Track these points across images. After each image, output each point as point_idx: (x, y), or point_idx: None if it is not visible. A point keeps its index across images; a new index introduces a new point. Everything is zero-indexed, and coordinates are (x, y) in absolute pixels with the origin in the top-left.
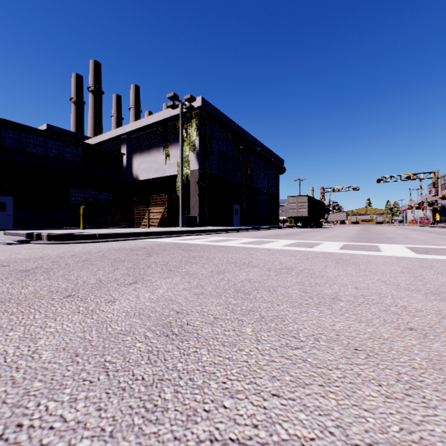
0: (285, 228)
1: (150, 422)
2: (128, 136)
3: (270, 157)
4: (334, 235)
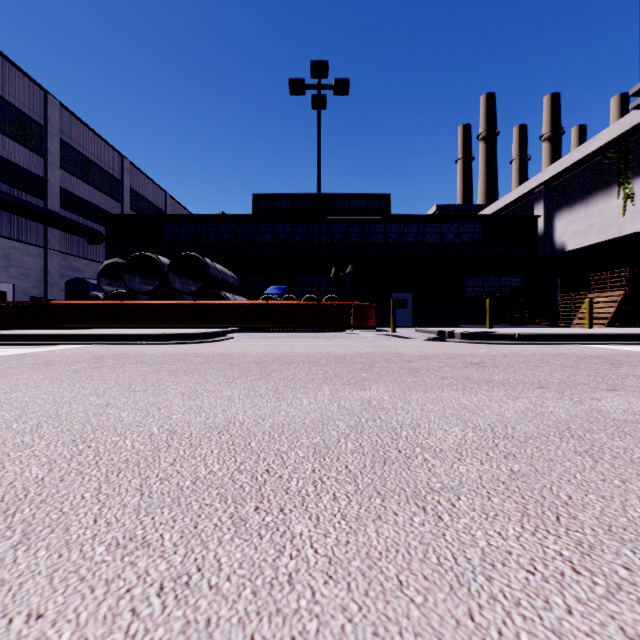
0: None
1: None
2: (545, 186)
3: None
4: None
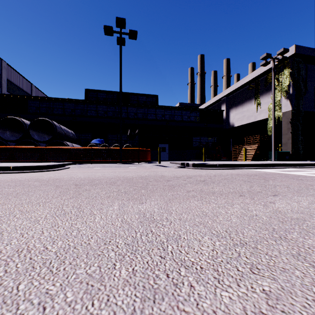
0: None
1: None
2: (226, 97)
3: None
4: None
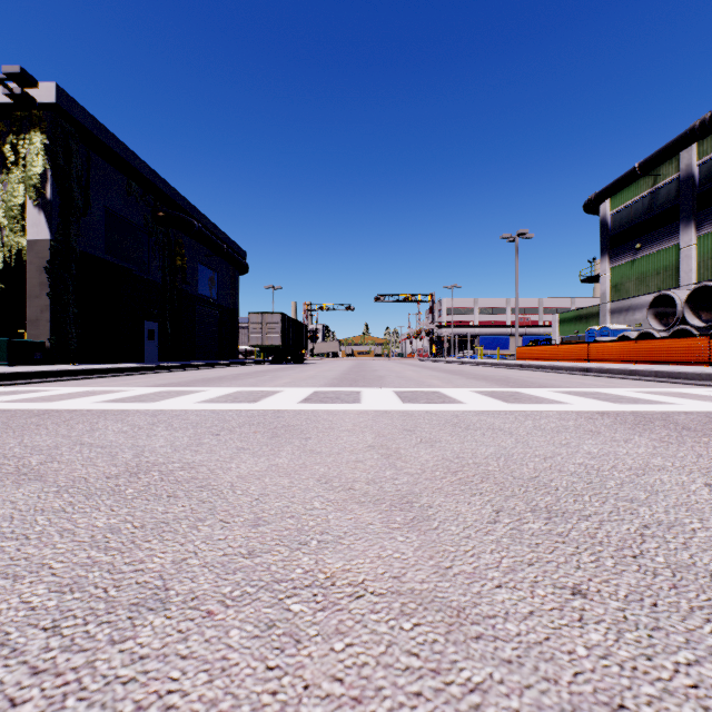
0: (244, 365)
1: None
2: None
3: (221, 242)
4: (311, 376)
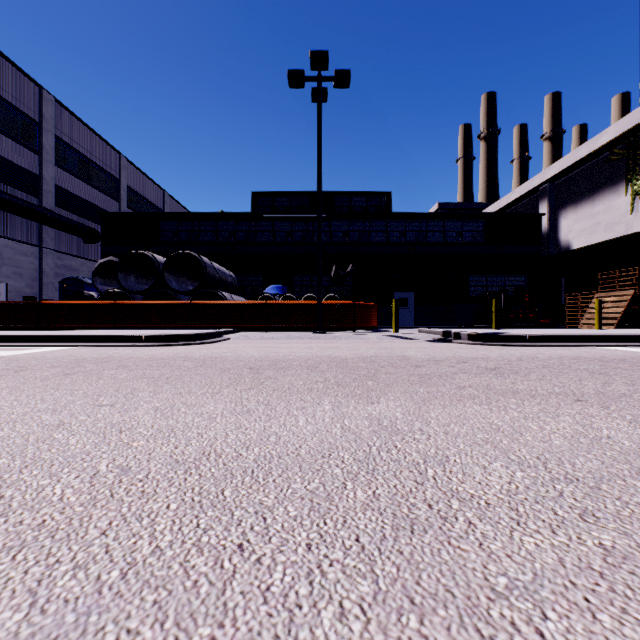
0: None
1: None
2: (550, 183)
3: None
4: None
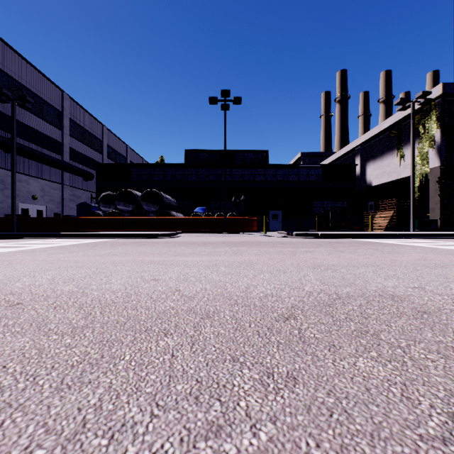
0: None
1: (294, 253)
2: (361, 146)
3: None
4: None
